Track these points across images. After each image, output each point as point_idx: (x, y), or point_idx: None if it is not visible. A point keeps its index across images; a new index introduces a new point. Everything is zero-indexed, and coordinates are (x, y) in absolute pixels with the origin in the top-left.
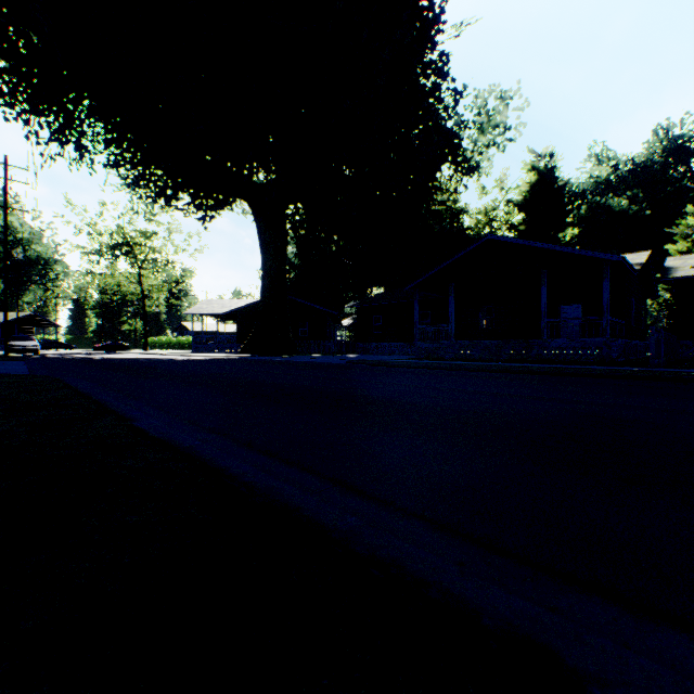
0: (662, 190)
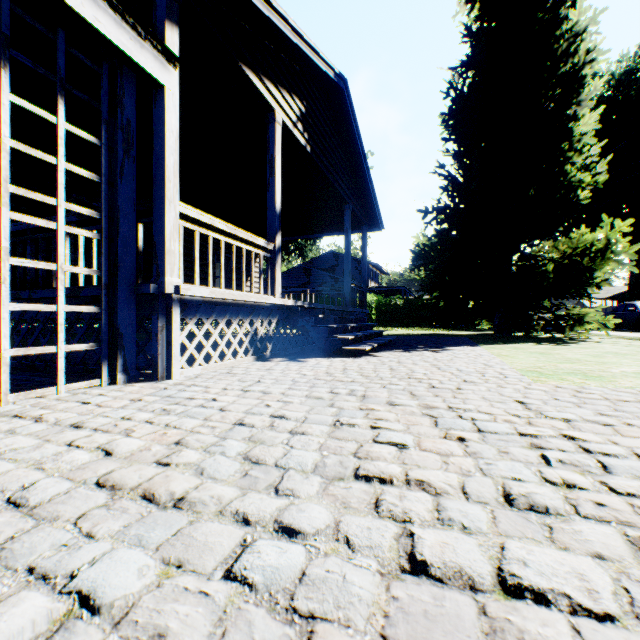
0: None
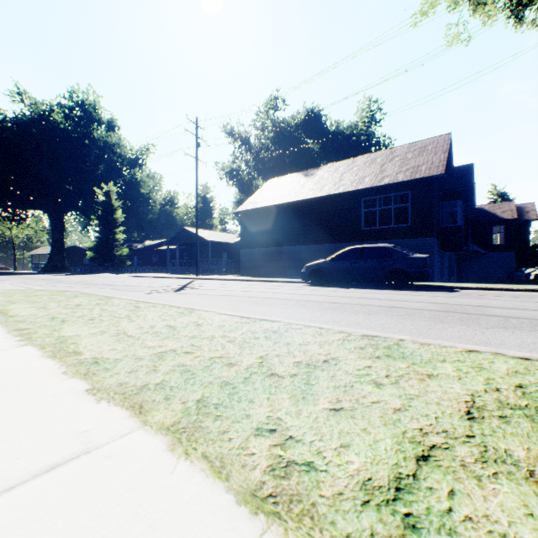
0: None
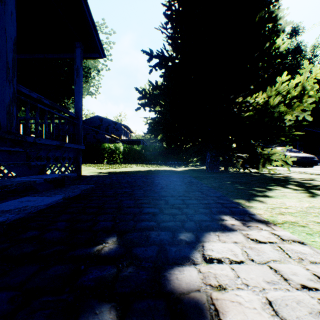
0: None
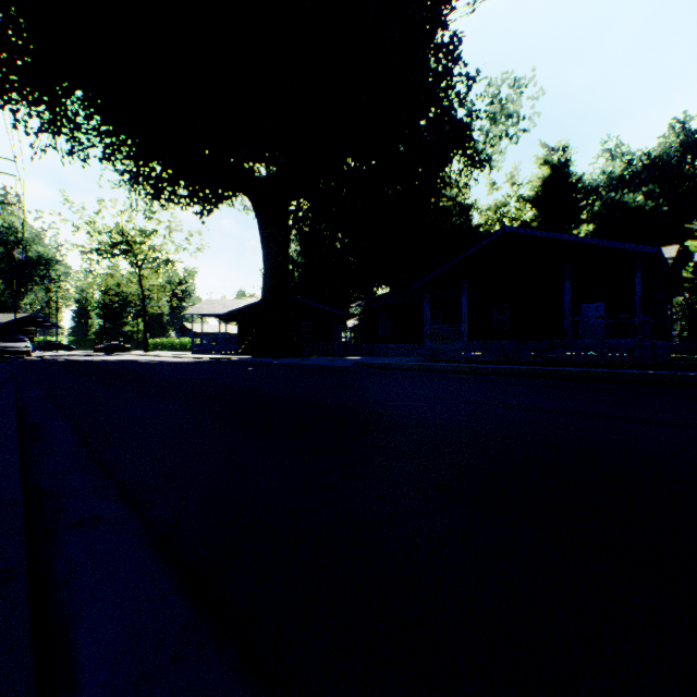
0: (679, 185)
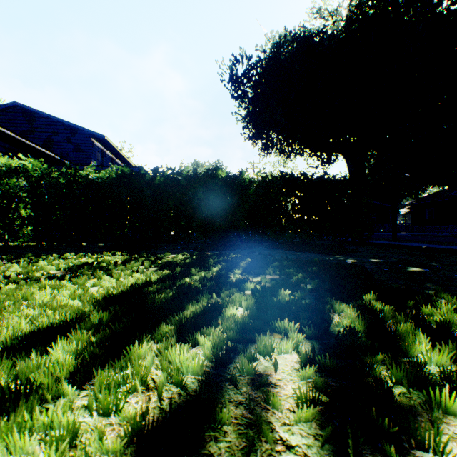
0: None
